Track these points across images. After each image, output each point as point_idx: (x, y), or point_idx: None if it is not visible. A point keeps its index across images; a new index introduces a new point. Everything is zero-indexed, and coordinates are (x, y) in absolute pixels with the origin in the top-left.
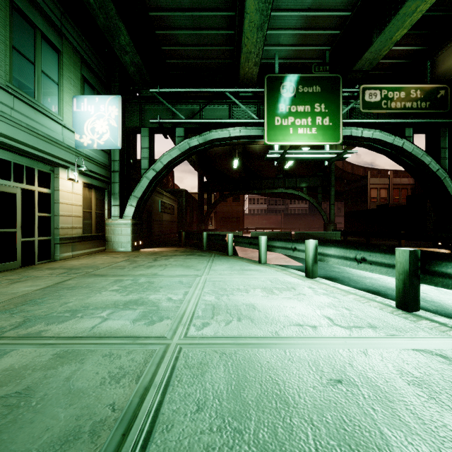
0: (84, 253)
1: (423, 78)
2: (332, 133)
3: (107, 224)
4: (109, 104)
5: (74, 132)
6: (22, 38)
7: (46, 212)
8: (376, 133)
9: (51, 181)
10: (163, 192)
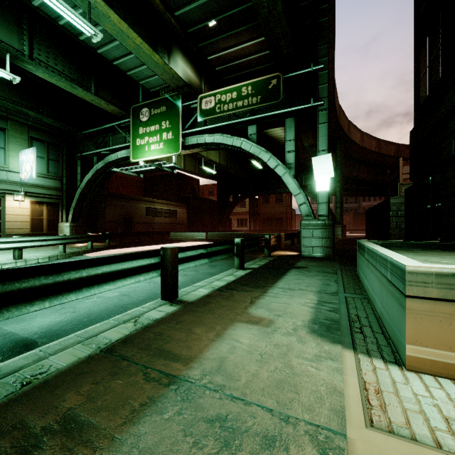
0: None
1: None
2: (174, 144)
3: (59, 226)
4: (31, 153)
5: (19, 172)
6: None
7: None
8: (218, 136)
9: (2, 203)
10: (154, 200)
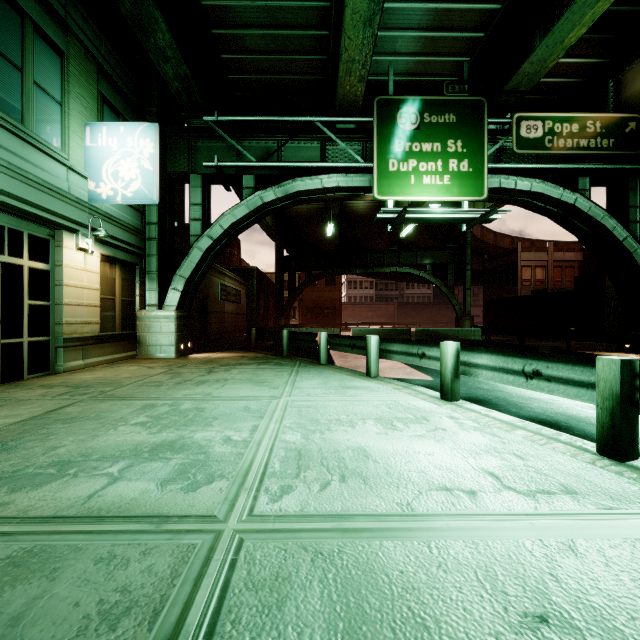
0: (103, 361)
1: (603, 106)
2: (473, 183)
3: (139, 317)
4: (141, 137)
5: (87, 178)
6: (2, 29)
7: (41, 300)
8: (537, 184)
9: (51, 252)
10: (224, 271)
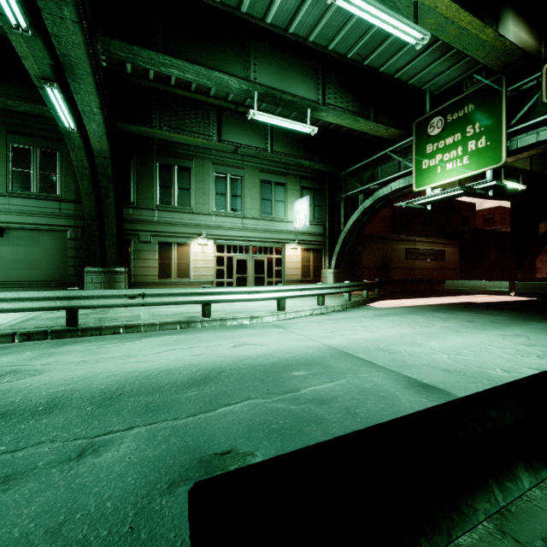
0: None
1: None
2: (491, 154)
3: (322, 272)
4: (304, 202)
5: (294, 222)
6: (266, 192)
7: (279, 267)
8: None
9: (282, 251)
10: (414, 238)
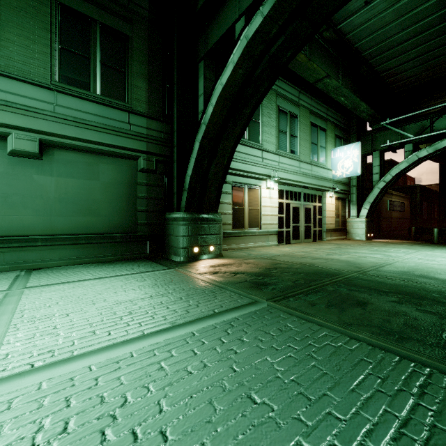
0: (335, 238)
1: None
2: None
3: (348, 221)
4: (353, 149)
5: (331, 170)
6: (313, 136)
7: (320, 216)
8: None
9: (322, 199)
10: (391, 192)
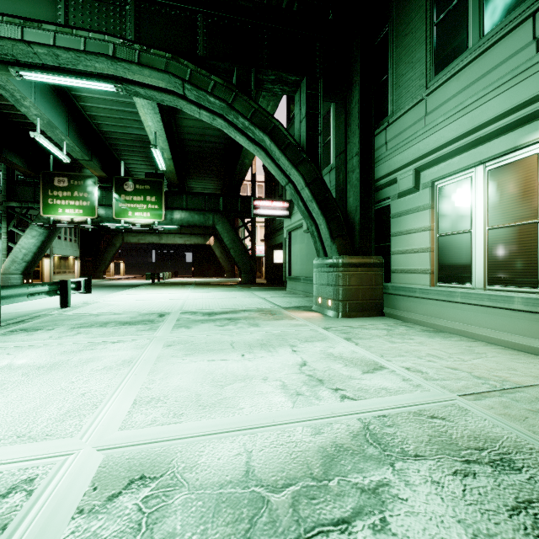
0: None
1: None
2: None
3: None
4: None
5: None
6: None
7: None
8: None
9: None
10: None
